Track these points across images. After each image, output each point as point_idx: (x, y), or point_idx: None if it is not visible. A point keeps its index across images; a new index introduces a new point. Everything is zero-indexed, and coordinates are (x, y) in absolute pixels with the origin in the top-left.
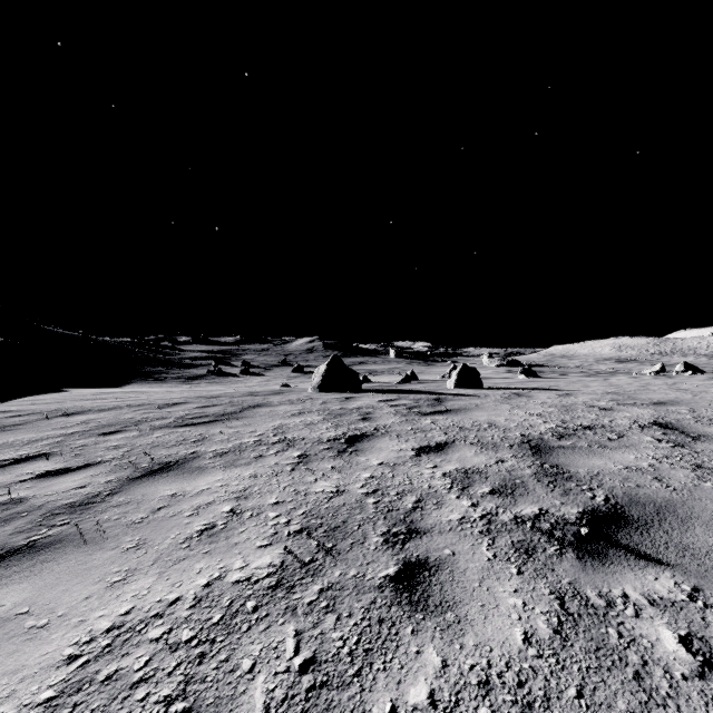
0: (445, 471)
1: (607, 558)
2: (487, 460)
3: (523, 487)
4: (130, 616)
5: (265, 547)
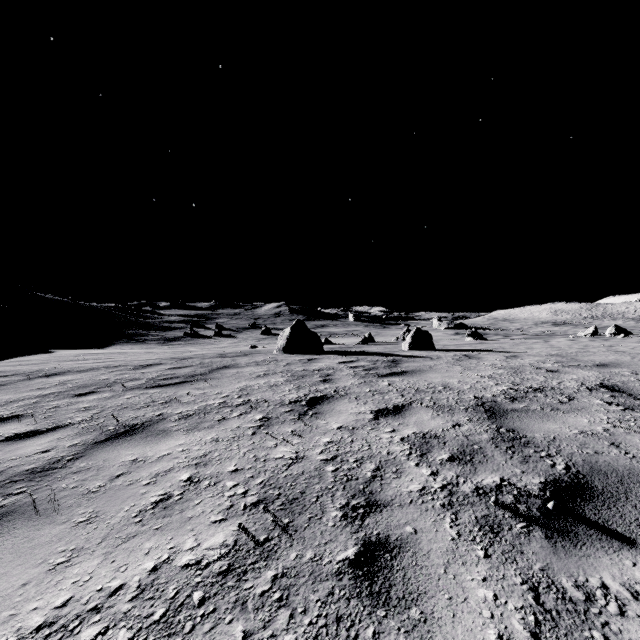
0: (403, 436)
1: (578, 538)
2: (444, 424)
3: (481, 453)
4: (66, 610)
5: (219, 523)
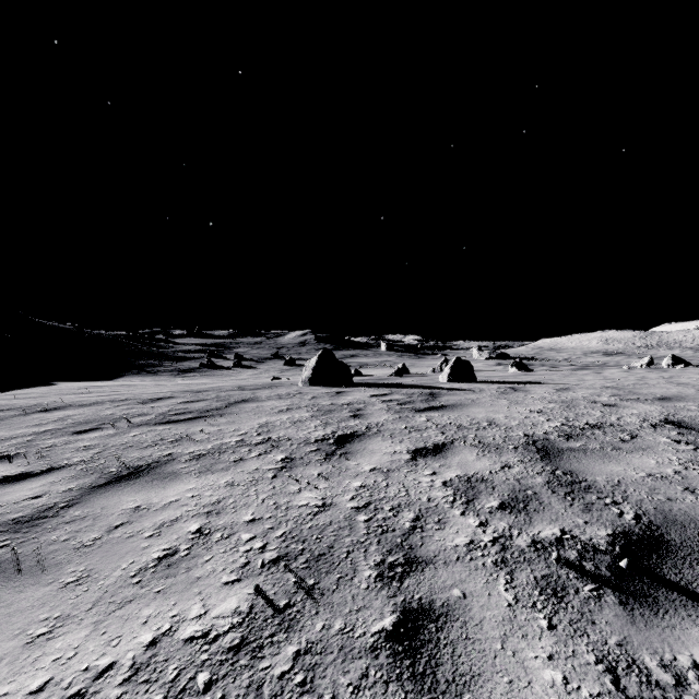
0: (445, 479)
1: (659, 604)
2: (491, 465)
3: (536, 500)
4: (42, 696)
5: (232, 584)
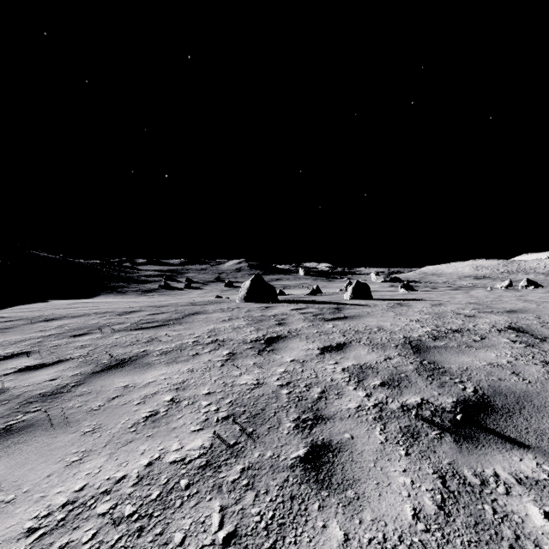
0: (344, 367)
1: (479, 442)
2: (377, 358)
3: (407, 380)
4: (83, 492)
5: (198, 431)
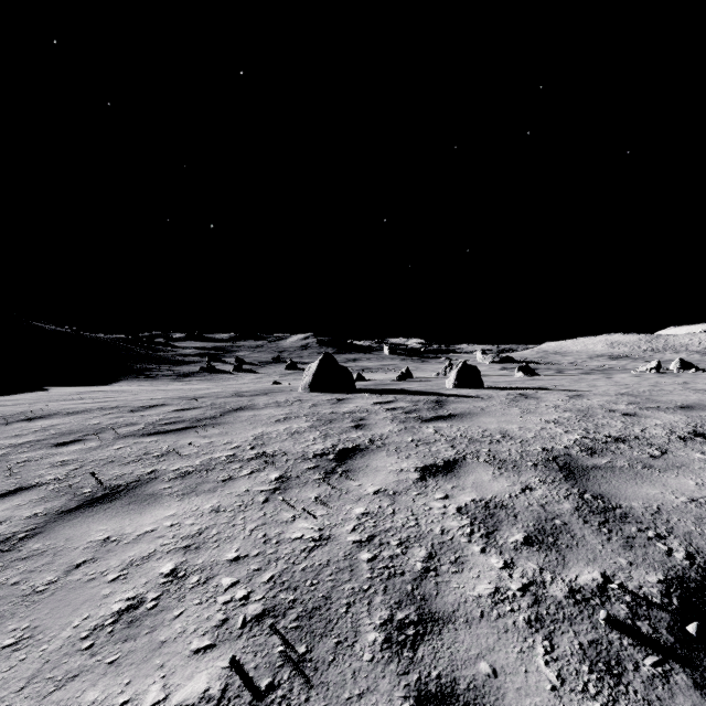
0: (459, 505)
1: None
2: (510, 487)
3: (567, 532)
4: None
5: (204, 653)
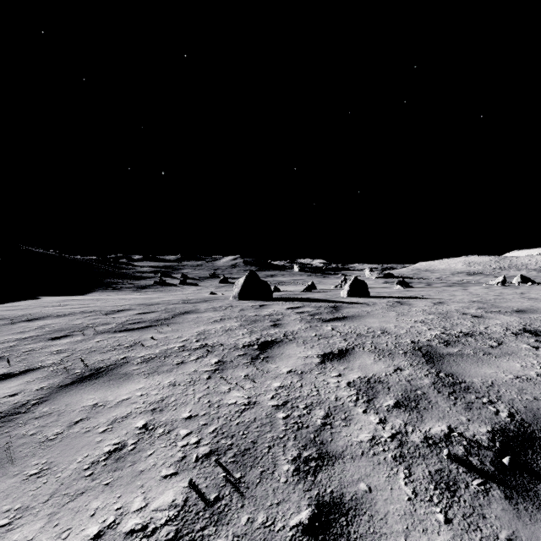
0: (349, 380)
1: (539, 498)
2: (386, 368)
3: (425, 399)
4: None
5: (170, 478)
